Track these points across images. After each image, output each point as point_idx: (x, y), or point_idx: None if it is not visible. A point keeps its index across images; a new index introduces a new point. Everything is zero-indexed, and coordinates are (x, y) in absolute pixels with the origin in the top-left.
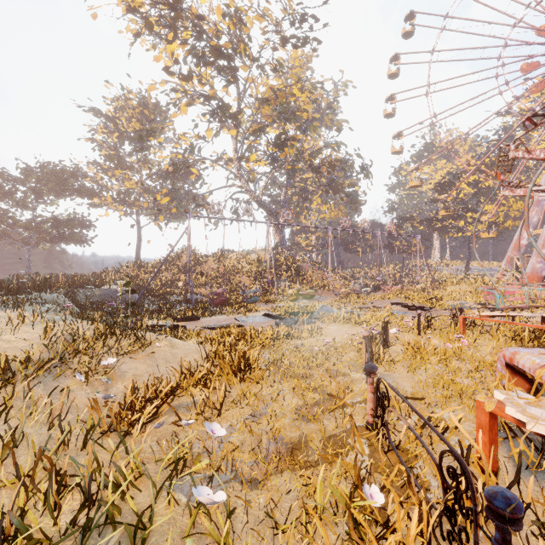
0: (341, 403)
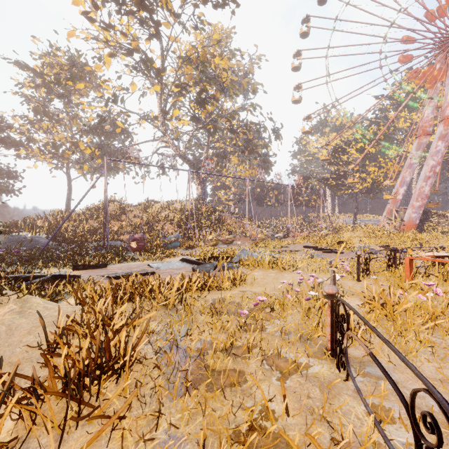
0: None
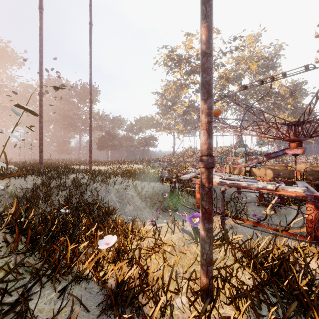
0: None
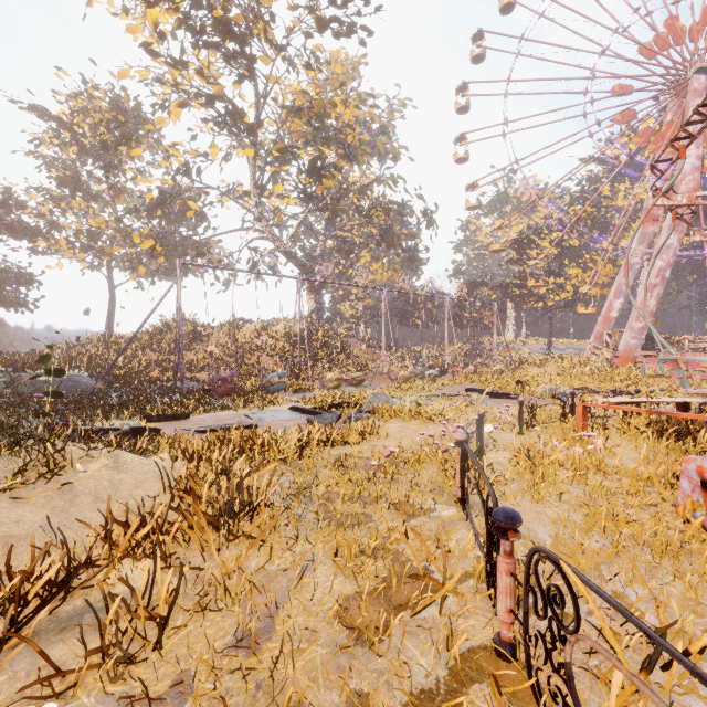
0: (440, 594)
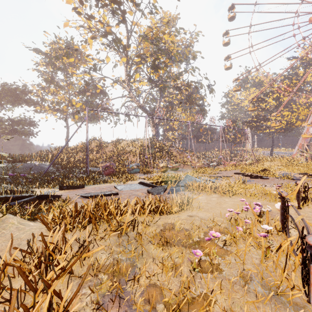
0: None
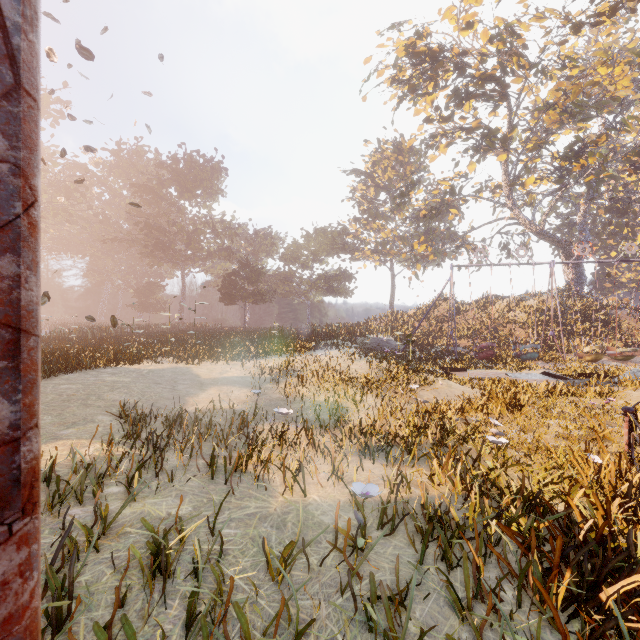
0: (600, 434)
